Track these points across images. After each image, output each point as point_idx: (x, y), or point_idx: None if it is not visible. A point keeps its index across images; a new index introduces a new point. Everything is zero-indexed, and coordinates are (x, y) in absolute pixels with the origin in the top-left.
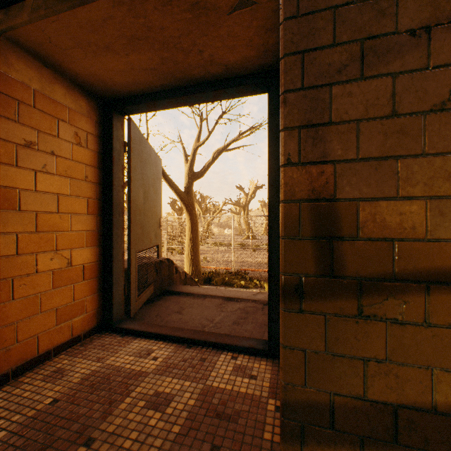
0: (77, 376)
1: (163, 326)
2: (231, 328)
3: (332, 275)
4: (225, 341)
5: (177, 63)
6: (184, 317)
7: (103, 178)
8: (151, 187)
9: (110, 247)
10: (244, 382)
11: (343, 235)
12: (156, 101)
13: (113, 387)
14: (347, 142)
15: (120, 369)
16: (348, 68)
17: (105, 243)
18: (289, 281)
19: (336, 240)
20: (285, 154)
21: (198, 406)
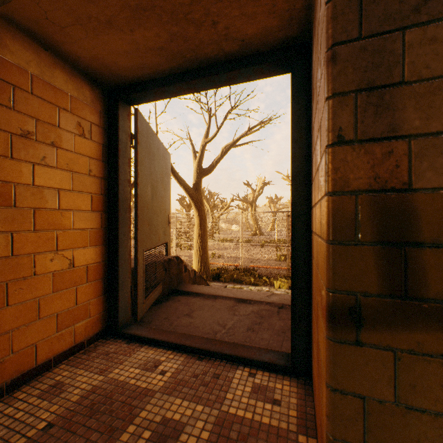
0: (76, 393)
1: (172, 333)
2: (245, 336)
3: (405, 296)
4: (241, 353)
5: (188, 40)
6: (194, 321)
7: (108, 172)
8: (160, 182)
9: (115, 246)
10: (266, 409)
11: (422, 239)
12: (164, 87)
13: (115, 410)
14: (429, 108)
15: (124, 385)
16: (430, 2)
17: (110, 242)
18: (341, 301)
19: (411, 247)
20: (334, 129)
21: (213, 442)
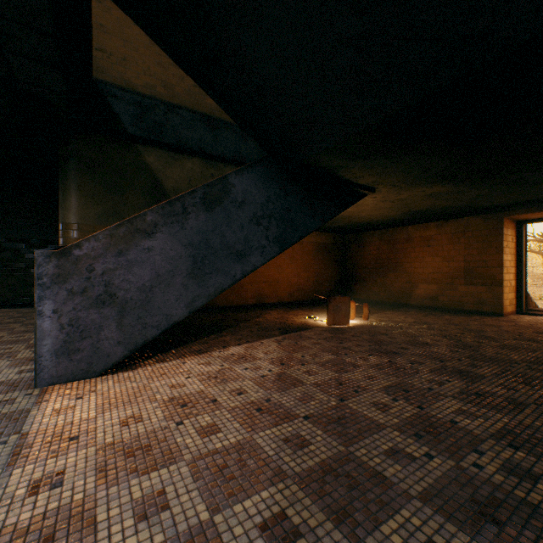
0: (528, 318)
1: None
2: None
3: None
4: None
5: None
6: None
7: (515, 252)
8: None
9: (520, 280)
10: None
11: None
12: None
13: None
14: None
15: None
16: None
17: (517, 278)
18: None
19: None
20: None
21: None
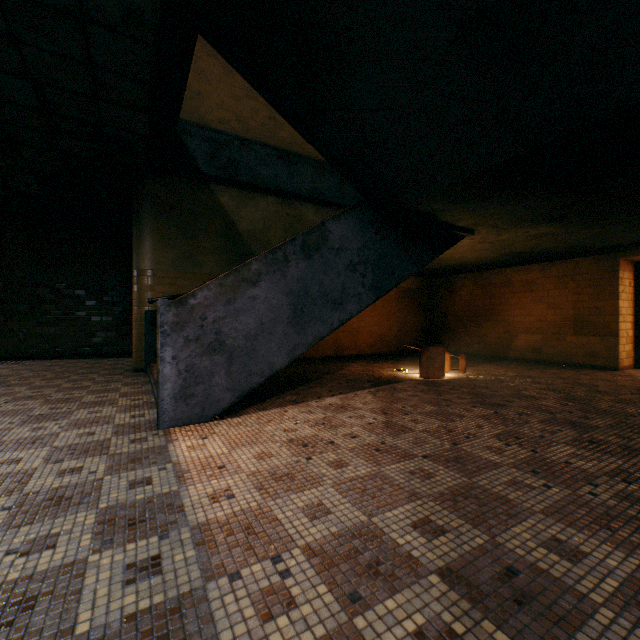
0: None
1: None
2: None
3: None
4: None
5: None
6: None
7: (633, 298)
8: None
9: (639, 330)
10: None
11: None
12: None
13: None
14: None
15: None
16: None
17: (635, 328)
18: None
19: None
20: None
21: None
